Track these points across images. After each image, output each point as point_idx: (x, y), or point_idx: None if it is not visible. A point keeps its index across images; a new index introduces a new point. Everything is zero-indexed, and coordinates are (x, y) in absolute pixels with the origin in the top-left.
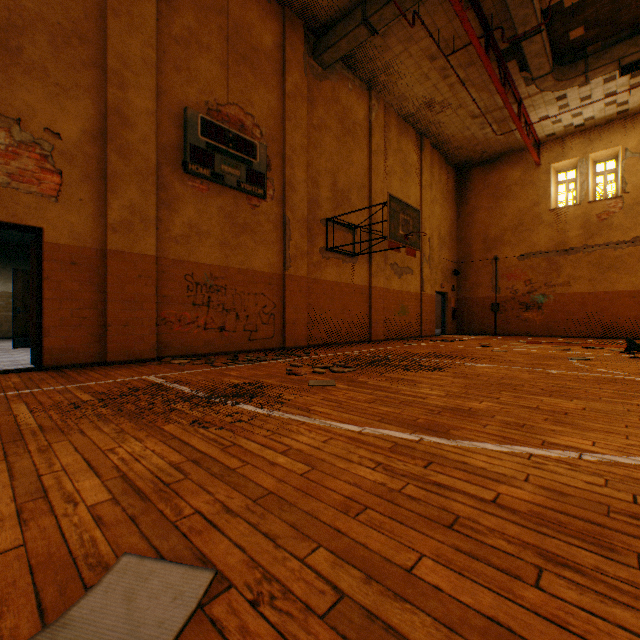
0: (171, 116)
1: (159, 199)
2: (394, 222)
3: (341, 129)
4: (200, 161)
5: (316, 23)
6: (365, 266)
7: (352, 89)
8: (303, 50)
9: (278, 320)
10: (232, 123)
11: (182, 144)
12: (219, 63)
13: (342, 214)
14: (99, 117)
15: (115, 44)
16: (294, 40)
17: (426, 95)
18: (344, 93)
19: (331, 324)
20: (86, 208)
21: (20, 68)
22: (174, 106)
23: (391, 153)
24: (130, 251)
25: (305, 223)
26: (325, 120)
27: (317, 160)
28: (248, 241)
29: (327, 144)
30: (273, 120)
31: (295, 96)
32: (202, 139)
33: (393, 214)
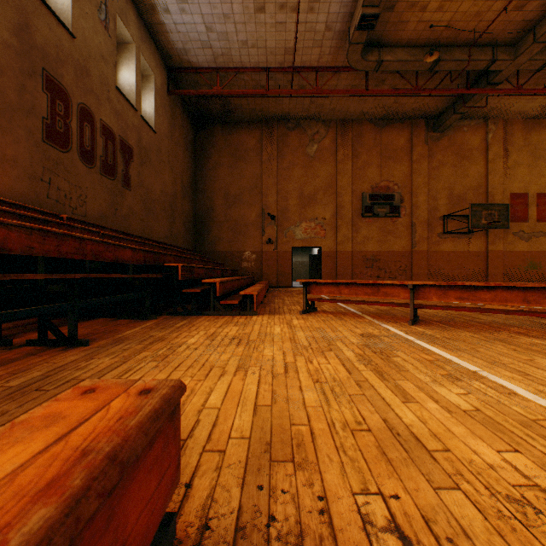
0: (357, 198)
1: (353, 230)
2: (475, 218)
3: (456, 159)
4: (368, 211)
5: (431, 116)
6: (481, 238)
7: (467, 130)
8: (424, 133)
9: (408, 273)
10: (382, 189)
11: (361, 207)
12: (376, 167)
13: (450, 213)
14: (334, 209)
15: (339, 184)
16: (417, 132)
17: (542, 104)
18: (459, 136)
19: (447, 275)
20: (331, 238)
21: (316, 204)
22: (358, 194)
23: (514, 151)
24: (343, 250)
25: (425, 222)
26: (442, 160)
27: (435, 185)
28: (390, 238)
29: (444, 173)
30: (405, 178)
31: (418, 160)
32: (368, 202)
33: (474, 213)
